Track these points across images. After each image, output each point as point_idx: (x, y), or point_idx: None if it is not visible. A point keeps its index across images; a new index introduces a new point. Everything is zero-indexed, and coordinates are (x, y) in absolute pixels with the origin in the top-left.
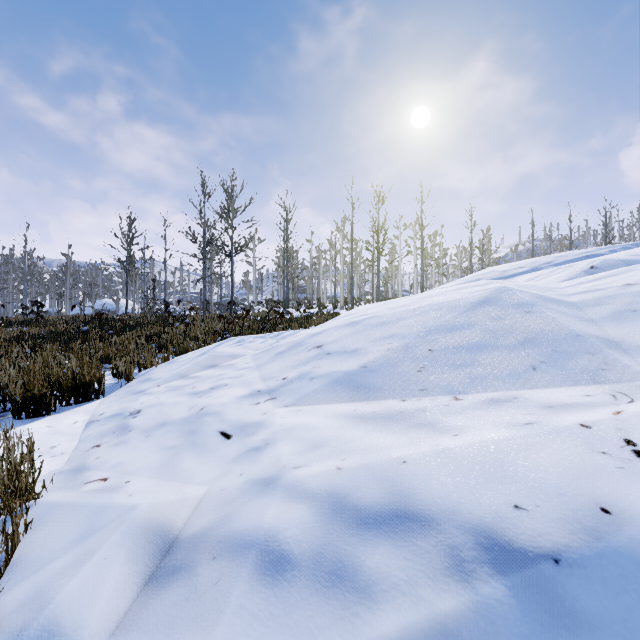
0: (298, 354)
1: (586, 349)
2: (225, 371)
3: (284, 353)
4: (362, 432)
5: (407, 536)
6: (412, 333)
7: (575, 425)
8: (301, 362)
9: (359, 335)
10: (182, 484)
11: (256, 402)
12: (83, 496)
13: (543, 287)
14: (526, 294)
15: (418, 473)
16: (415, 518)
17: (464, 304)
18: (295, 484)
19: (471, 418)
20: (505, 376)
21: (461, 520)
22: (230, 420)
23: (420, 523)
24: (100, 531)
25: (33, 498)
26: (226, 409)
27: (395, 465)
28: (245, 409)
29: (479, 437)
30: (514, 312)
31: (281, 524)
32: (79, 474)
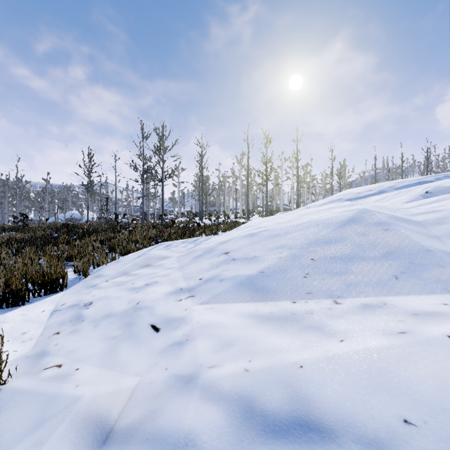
0: (211, 258)
1: (437, 262)
2: (156, 270)
3: (200, 257)
4: (263, 332)
5: (310, 448)
6: (297, 245)
7: (444, 336)
8: (213, 265)
9: (256, 245)
10: (119, 374)
11: (179, 299)
12: (40, 384)
13: (392, 208)
14: (383, 215)
15: (314, 379)
16: (316, 428)
17: (336, 222)
18: (210, 384)
19: (351, 323)
20: (373, 283)
21: (357, 433)
22: (159, 314)
23: (321, 434)
24: (49, 421)
25: (1, 384)
26: (156, 304)
27: (294, 369)
28: (170, 305)
29: (362, 344)
30: (375, 229)
31: (199, 427)
32: (41, 359)
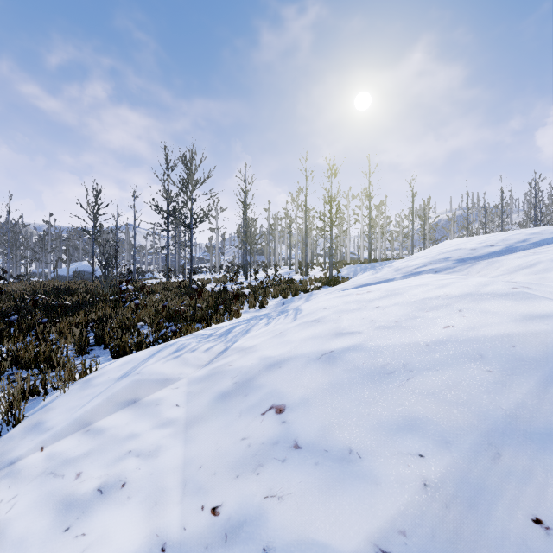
0: (246, 417)
1: None
2: (141, 424)
3: (227, 401)
4: None
5: None
6: (459, 431)
7: None
8: (248, 454)
9: (345, 398)
10: None
11: None
12: None
13: None
14: None
15: None
16: None
17: (531, 356)
18: None
19: None
20: None
21: None
22: None
23: None
24: None
25: None
26: None
27: None
28: None
29: None
30: None
31: None
32: None
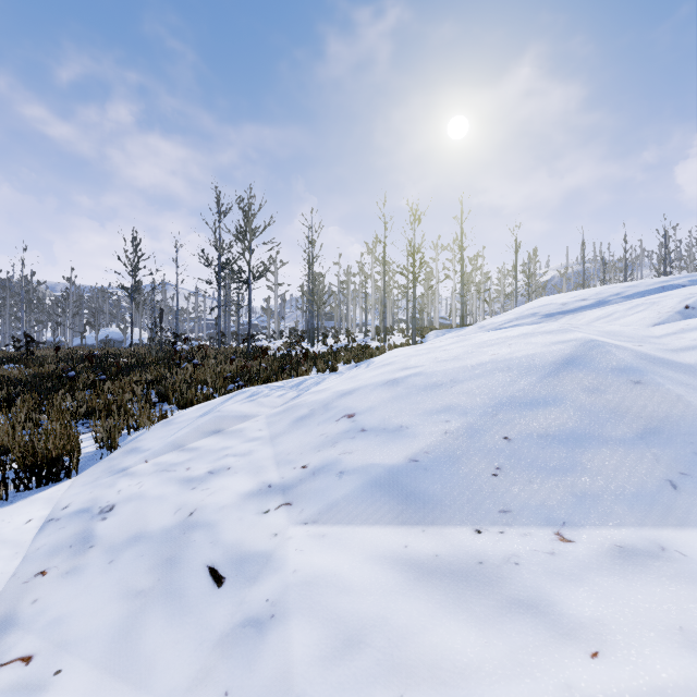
0: (323, 425)
1: None
2: (231, 442)
3: (305, 420)
4: (423, 611)
5: None
6: (476, 407)
7: None
8: (327, 440)
9: (402, 402)
10: (135, 694)
11: (264, 509)
12: None
13: (634, 335)
14: (626, 352)
15: None
16: None
17: (541, 364)
18: None
19: (604, 597)
20: (630, 497)
21: None
22: (226, 543)
23: None
24: None
25: None
26: (223, 518)
27: None
28: (248, 522)
29: (646, 675)
30: (617, 381)
31: None
32: None
